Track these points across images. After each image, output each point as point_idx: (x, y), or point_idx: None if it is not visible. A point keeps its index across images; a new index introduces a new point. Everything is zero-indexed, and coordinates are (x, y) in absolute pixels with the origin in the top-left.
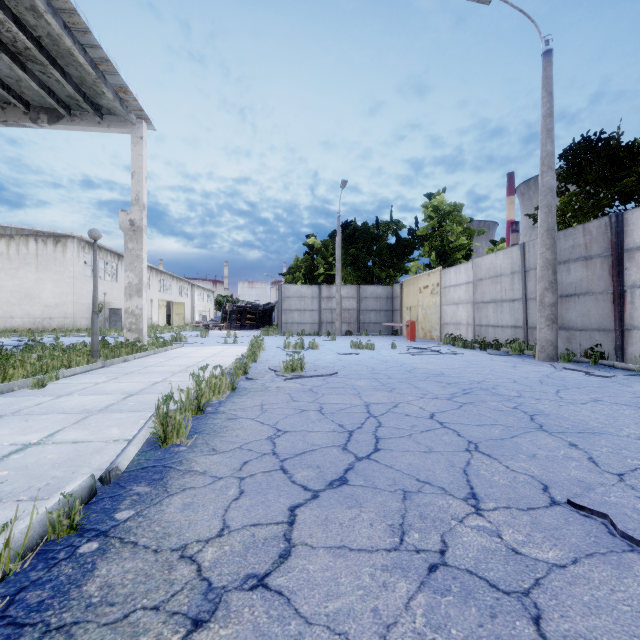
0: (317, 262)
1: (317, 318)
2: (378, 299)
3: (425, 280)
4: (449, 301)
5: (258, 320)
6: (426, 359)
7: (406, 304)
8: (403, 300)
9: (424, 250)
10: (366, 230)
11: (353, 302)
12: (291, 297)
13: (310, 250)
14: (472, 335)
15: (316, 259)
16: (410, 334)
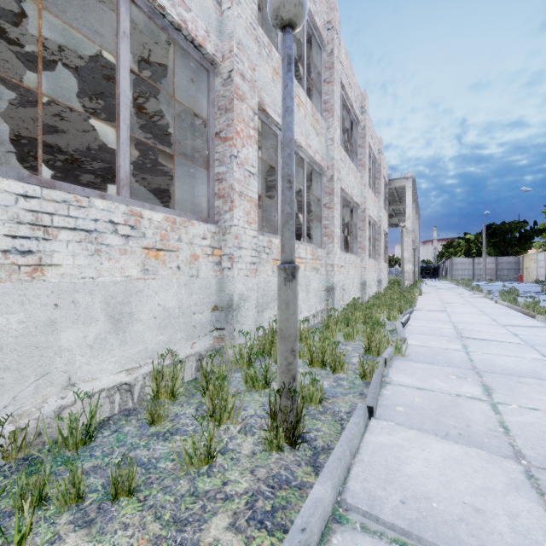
0: (471, 246)
1: (471, 273)
2: (509, 263)
3: (531, 256)
4: (539, 266)
5: (430, 273)
6: (509, 284)
7: (524, 266)
8: (523, 264)
9: (542, 236)
10: (501, 230)
11: (493, 265)
12: (457, 263)
13: (467, 241)
14: (545, 280)
15: (471, 245)
16: (519, 280)
